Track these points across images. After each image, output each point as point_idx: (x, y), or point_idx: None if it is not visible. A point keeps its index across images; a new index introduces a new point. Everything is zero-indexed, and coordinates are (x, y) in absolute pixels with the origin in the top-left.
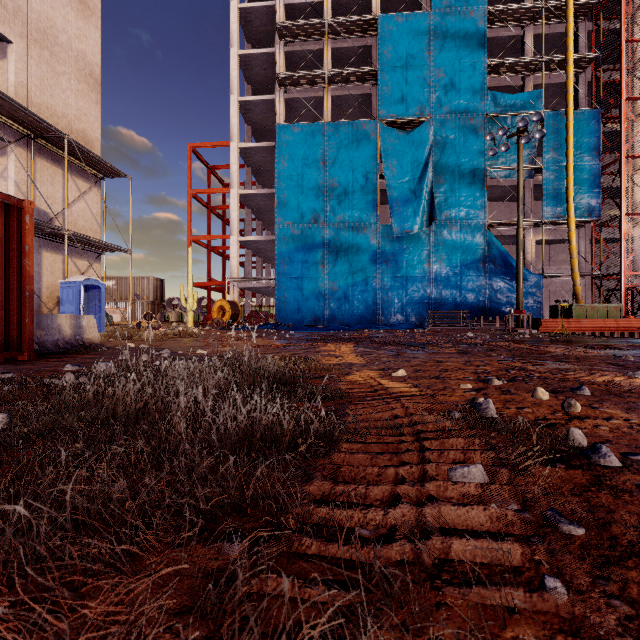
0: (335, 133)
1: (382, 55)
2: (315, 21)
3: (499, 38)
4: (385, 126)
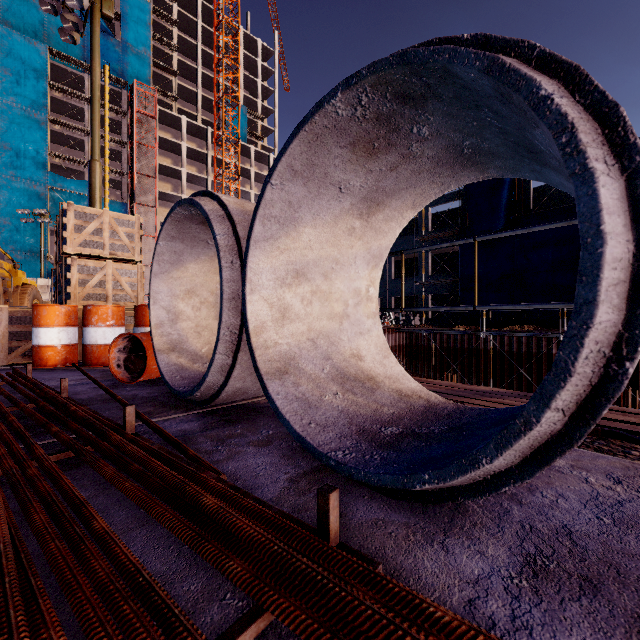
0: None
1: None
2: None
3: (68, 135)
4: None
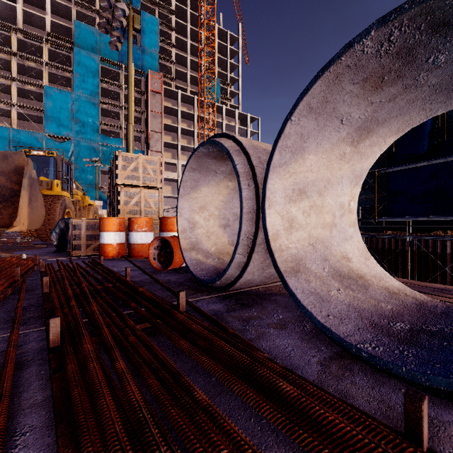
0: (17, 134)
1: (46, 104)
2: (4, 74)
3: (110, 110)
4: (48, 137)
